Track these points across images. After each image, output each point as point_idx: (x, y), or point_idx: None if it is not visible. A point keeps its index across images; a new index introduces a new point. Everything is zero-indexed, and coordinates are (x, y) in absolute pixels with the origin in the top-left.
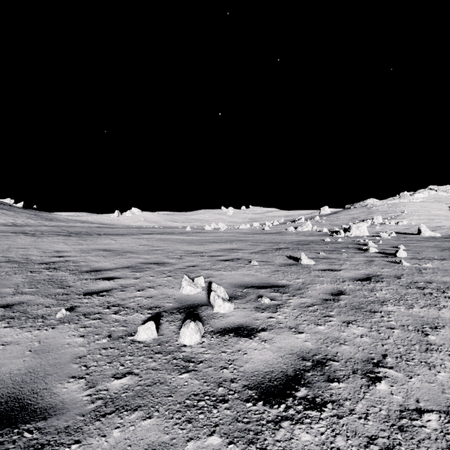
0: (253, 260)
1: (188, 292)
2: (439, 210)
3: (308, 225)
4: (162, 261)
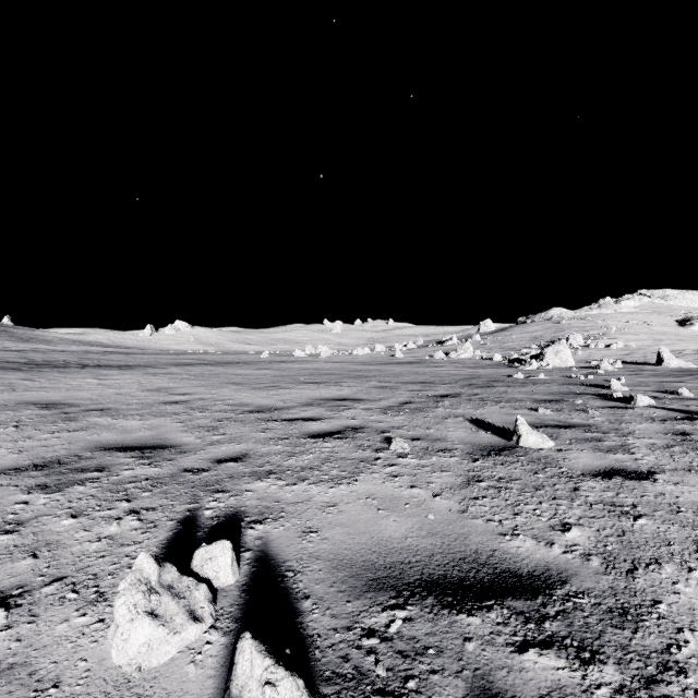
0: (396, 437)
1: (133, 655)
2: (664, 326)
3: (467, 349)
4: (158, 441)
